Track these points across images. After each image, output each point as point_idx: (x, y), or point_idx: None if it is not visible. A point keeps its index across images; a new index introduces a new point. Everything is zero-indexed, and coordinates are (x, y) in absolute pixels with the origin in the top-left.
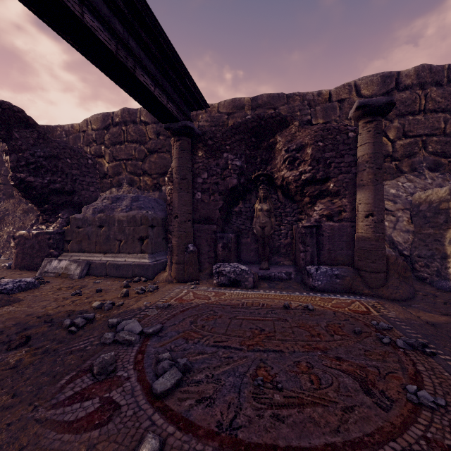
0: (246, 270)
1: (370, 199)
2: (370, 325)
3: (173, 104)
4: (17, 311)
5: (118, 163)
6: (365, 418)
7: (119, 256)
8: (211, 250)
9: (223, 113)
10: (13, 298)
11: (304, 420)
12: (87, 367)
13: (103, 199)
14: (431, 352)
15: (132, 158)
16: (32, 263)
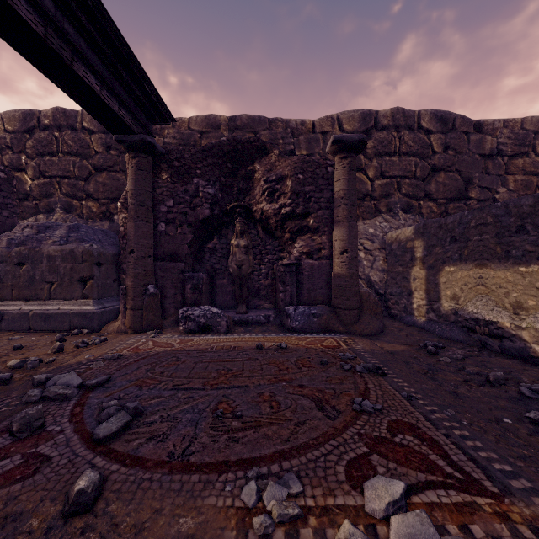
0: (219, 313)
1: (345, 236)
2: (337, 356)
3: (126, 112)
4: None
5: (47, 180)
6: (314, 428)
7: (49, 304)
8: (177, 293)
9: (194, 131)
10: None
11: (258, 437)
12: (1, 428)
13: (25, 227)
14: (382, 373)
15: (70, 176)
16: None
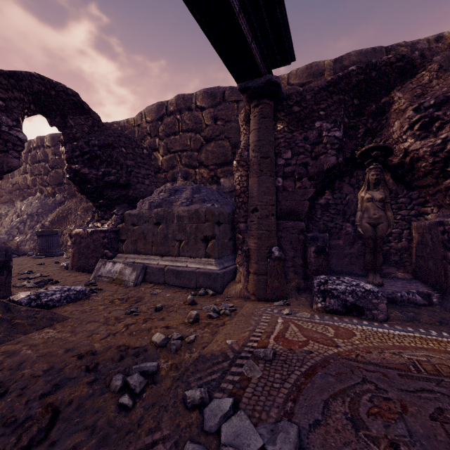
0: (375, 291)
1: None
2: None
3: (256, 47)
4: (57, 339)
5: (172, 155)
6: None
7: (179, 260)
8: (296, 256)
9: (294, 85)
10: (57, 315)
11: None
12: None
13: (160, 191)
14: None
15: (187, 149)
16: (87, 264)
